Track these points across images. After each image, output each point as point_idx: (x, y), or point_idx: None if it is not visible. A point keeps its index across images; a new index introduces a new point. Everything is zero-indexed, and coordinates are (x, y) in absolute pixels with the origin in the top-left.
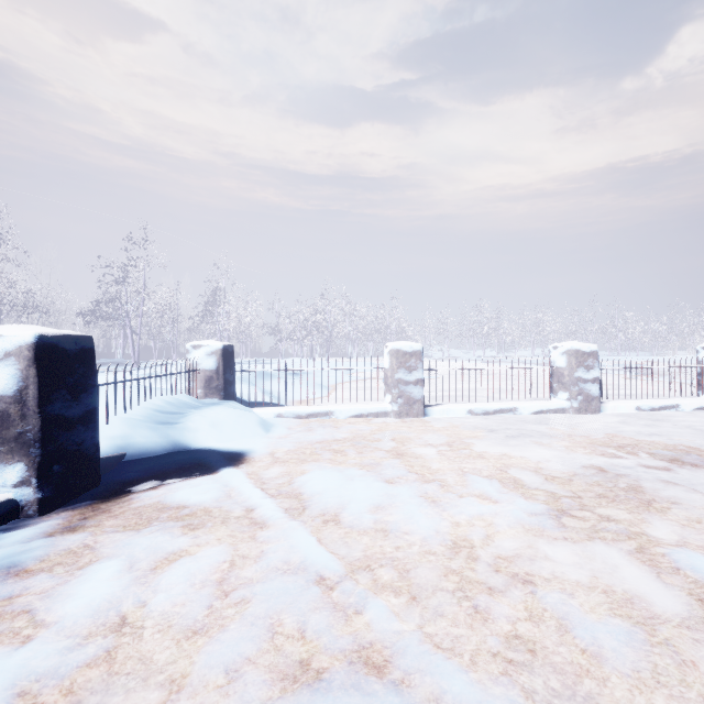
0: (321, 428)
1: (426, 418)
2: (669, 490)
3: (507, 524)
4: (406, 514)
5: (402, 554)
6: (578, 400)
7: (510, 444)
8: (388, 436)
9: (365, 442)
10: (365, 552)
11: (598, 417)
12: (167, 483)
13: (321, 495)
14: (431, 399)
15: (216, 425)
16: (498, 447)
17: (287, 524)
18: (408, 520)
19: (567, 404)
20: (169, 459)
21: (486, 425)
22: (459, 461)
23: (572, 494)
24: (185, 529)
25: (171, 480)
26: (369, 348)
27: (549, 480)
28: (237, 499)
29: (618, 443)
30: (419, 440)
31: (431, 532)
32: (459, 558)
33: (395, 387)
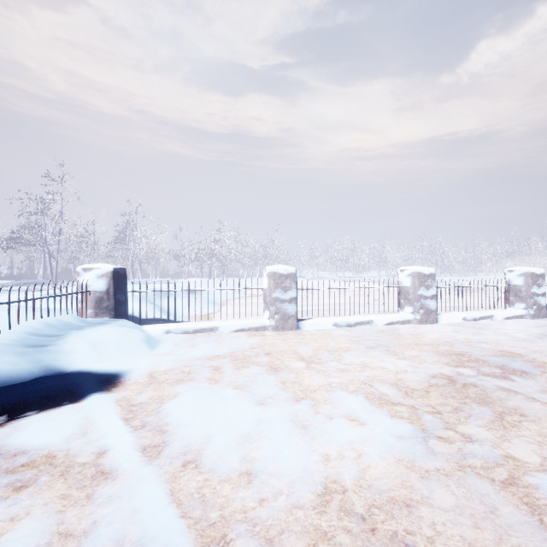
0: (205, 344)
1: (299, 331)
2: (512, 399)
3: (378, 454)
4: (274, 447)
5: (265, 513)
6: (420, 313)
7: (371, 355)
8: (265, 350)
9: (243, 357)
10: (223, 512)
11: (436, 327)
12: (21, 417)
13: (188, 426)
14: (304, 313)
15: (96, 345)
16: (361, 358)
17: (138, 473)
18: (276, 457)
19: (411, 316)
20: (36, 386)
21: (349, 336)
22: (327, 375)
23: (432, 409)
24: (8, 490)
25: (27, 412)
26: (256, 270)
27: (409, 393)
28: (91, 438)
29: (458, 352)
30: (292, 353)
31: (300, 474)
32: (330, 511)
33: (272, 305)
